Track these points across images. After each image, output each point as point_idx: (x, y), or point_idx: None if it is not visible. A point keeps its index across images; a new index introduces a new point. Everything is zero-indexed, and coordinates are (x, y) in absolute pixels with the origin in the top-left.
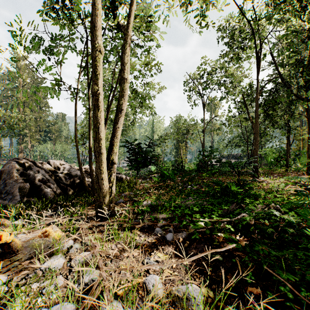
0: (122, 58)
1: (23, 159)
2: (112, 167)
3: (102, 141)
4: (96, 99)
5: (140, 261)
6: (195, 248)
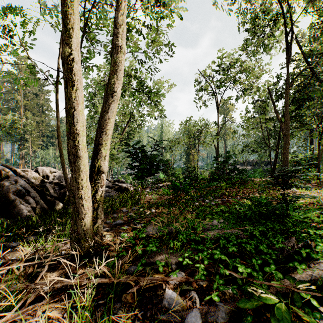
0: (117, 19)
1: (1, 165)
2: (98, 179)
3: (80, 137)
4: (70, 69)
5: None
6: None
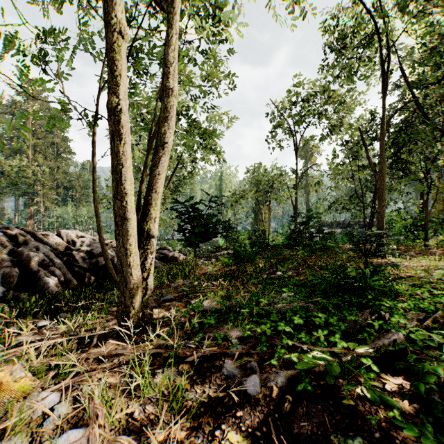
0: (168, 55)
1: (16, 228)
2: (148, 244)
3: (129, 197)
4: (118, 121)
5: None
6: (307, 417)
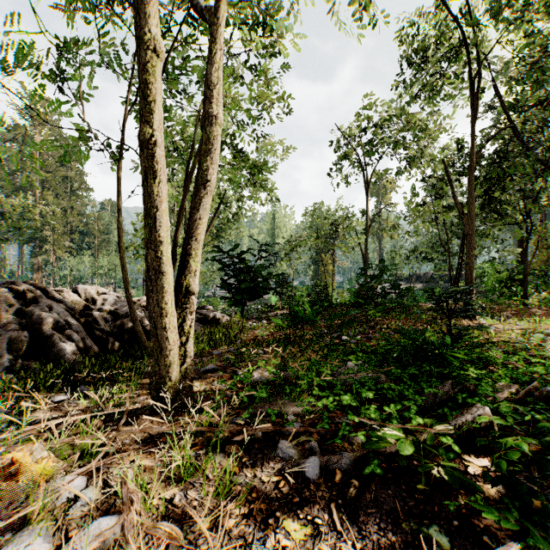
0: (210, 75)
1: (24, 283)
2: (186, 302)
3: (164, 246)
4: (151, 156)
5: (241, 547)
6: (375, 503)
